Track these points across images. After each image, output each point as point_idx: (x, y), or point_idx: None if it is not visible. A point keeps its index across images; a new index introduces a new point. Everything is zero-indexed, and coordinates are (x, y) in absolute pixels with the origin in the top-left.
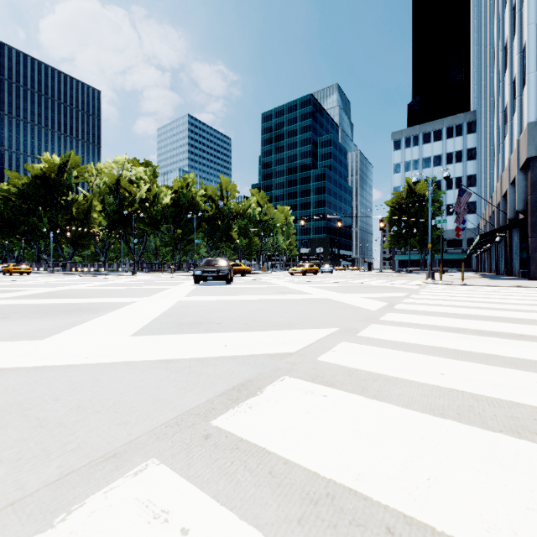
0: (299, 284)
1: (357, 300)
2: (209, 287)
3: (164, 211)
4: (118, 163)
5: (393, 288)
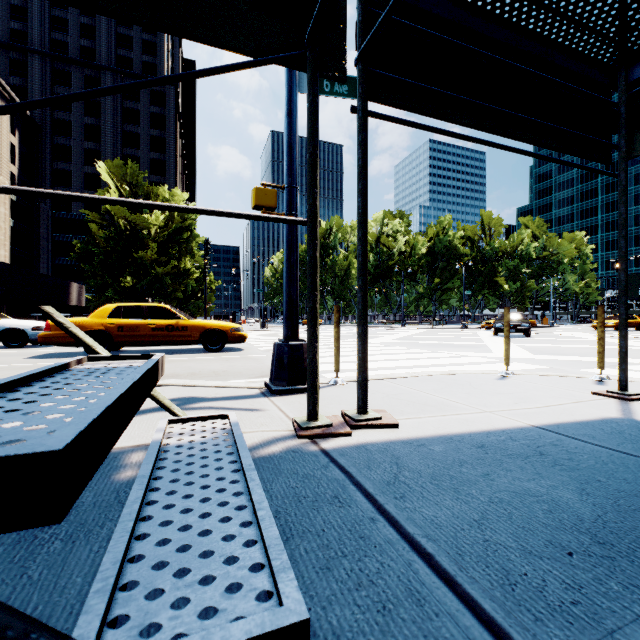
0: None
1: None
2: (513, 338)
3: (419, 262)
4: (377, 220)
5: None
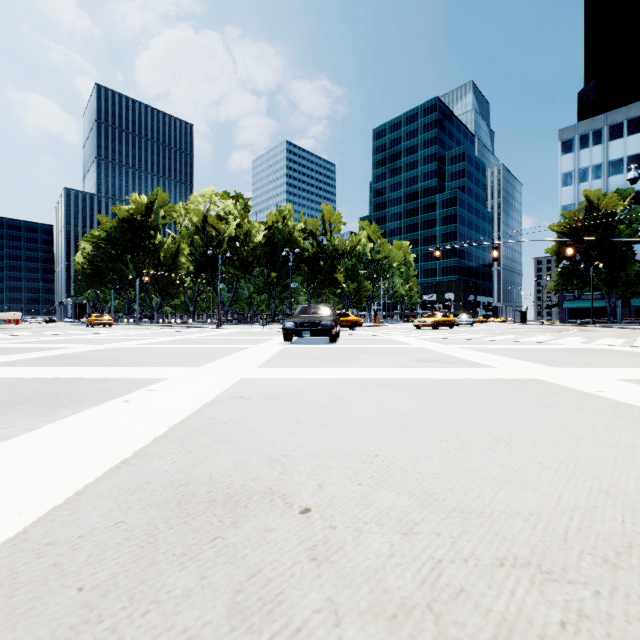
0: (442, 343)
1: (633, 392)
2: (304, 347)
3: (256, 252)
4: (206, 197)
5: (632, 354)
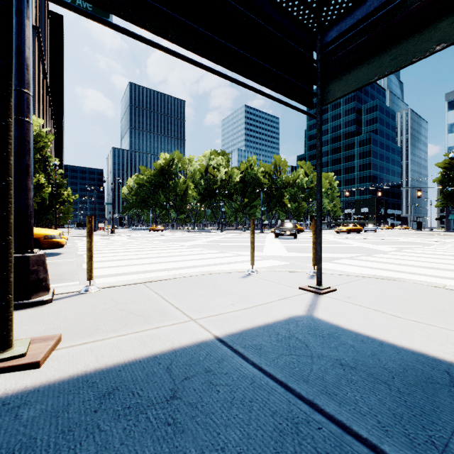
0: (345, 239)
1: (380, 248)
2: (286, 240)
3: (235, 187)
4: (206, 156)
5: (418, 243)
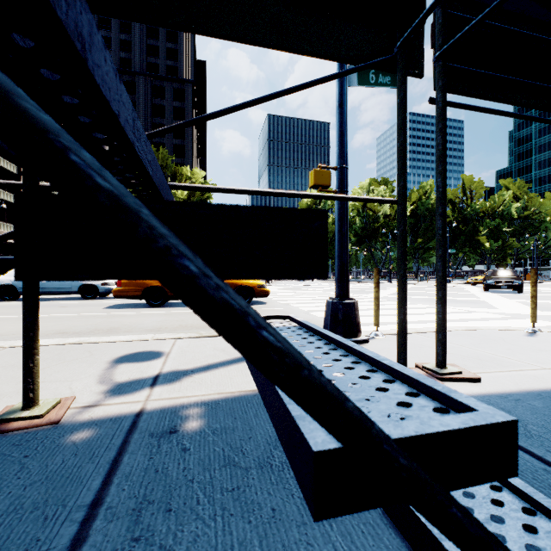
0: None
1: None
2: (506, 294)
3: None
4: (363, 187)
5: None
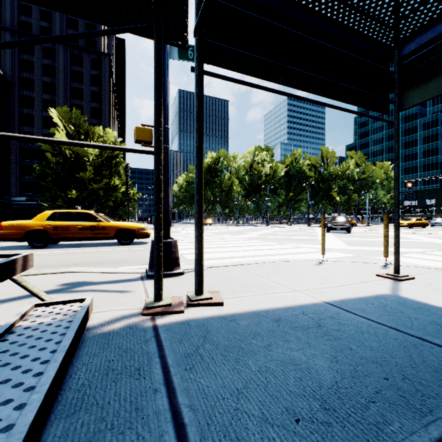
0: (408, 234)
1: None
2: (339, 234)
3: (279, 181)
4: (251, 152)
5: None
